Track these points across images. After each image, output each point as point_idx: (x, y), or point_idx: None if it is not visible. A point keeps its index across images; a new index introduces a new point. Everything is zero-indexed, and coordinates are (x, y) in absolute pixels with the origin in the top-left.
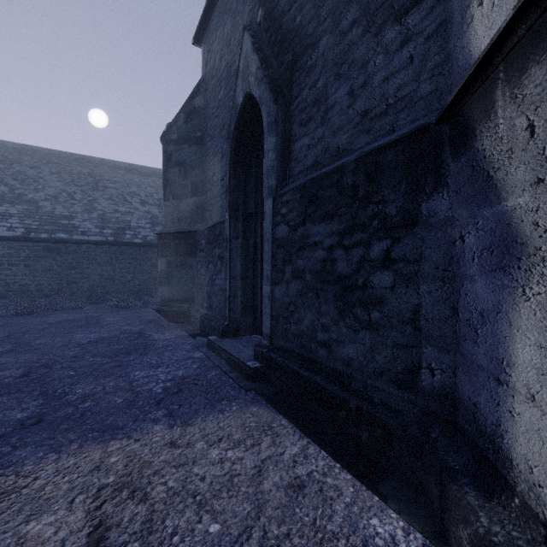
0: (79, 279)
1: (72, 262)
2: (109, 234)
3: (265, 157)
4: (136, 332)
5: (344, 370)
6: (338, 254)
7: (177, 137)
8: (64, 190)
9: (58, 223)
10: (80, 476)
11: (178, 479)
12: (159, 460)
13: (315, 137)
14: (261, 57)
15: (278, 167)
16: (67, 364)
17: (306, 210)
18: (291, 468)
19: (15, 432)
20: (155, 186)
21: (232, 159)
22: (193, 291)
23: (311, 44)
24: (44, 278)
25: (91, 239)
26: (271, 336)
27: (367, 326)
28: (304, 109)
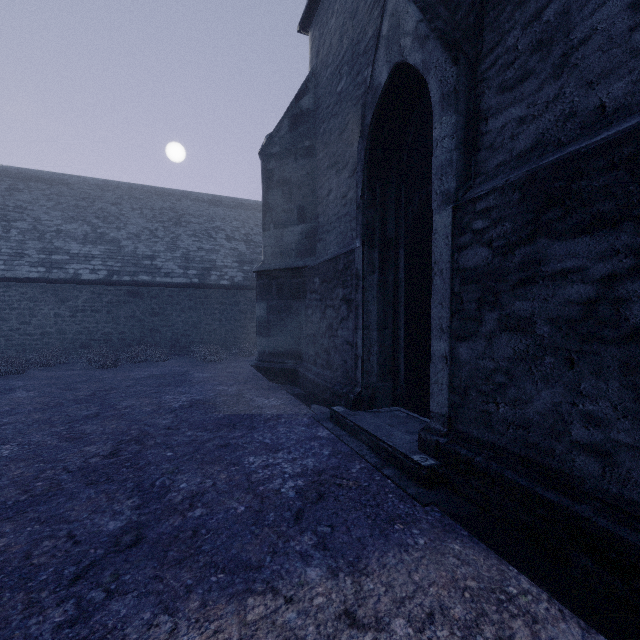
0: (163, 326)
1: (155, 308)
2: (194, 275)
3: (436, 148)
4: (233, 395)
5: None
6: (636, 289)
7: (279, 149)
8: (146, 227)
9: (140, 264)
10: None
11: None
12: None
13: (539, 101)
14: (423, 6)
15: (458, 160)
16: (162, 439)
17: (537, 218)
18: None
19: (108, 558)
20: (242, 219)
21: (365, 164)
22: (300, 344)
23: None
24: (126, 325)
25: (175, 282)
26: (450, 418)
27: None
28: (511, 63)
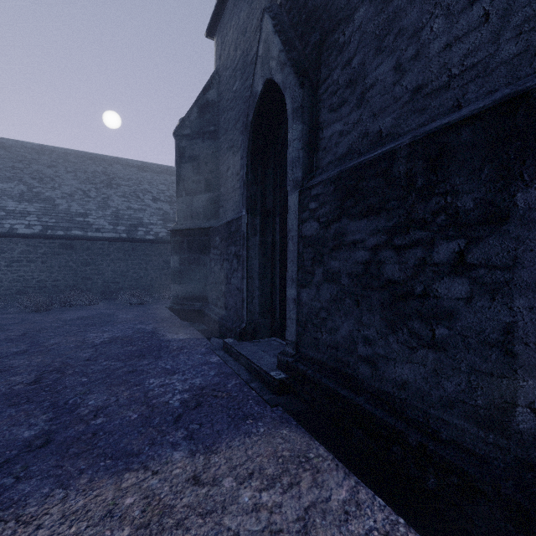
0: (94, 275)
1: (86, 259)
2: (122, 231)
3: (289, 147)
4: (149, 332)
5: (396, 393)
6: (387, 255)
7: (190, 131)
8: (79, 188)
9: (73, 220)
10: (90, 525)
11: (206, 535)
12: (181, 503)
13: (350, 122)
14: (284, 39)
15: (304, 157)
16: (80, 368)
17: (342, 204)
18: (343, 523)
19: (20, 456)
20: (167, 183)
21: (249, 151)
22: (206, 289)
23: (344, 18)
24: (60, 274)
25: (105, 236)
26: (297, 344)
27: (429, 343)
28: (335, 92)
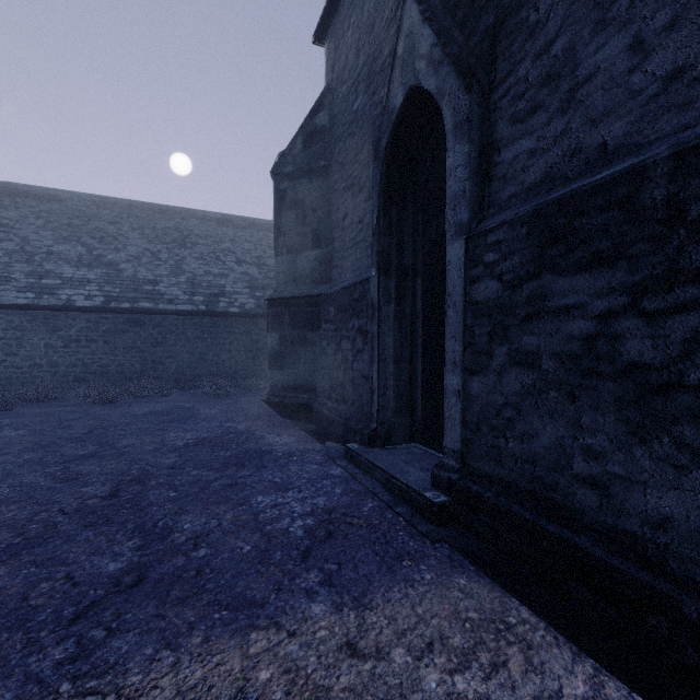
0: (166, 358)
1: (157, 338)
2: (200, 302)
3: (449, 178)
4: (243, 432)
5: (648, 535)
6: (629, 326)
7: (293, 169)
8: (147, 248)
9: (141, 289)
10: None
11: None
12: (339, 685)
13: (548, 135)
14: (438, 29)
15: (471, 190)
16: (165, 479)
17: (542, 254)
18: None
19: (109, 598)
20: (253, 241)
21: (381, 189)
22: (315, 377)
23: None
24: (125, 357)
25: (180, 309)
26: (462, 453)
27: None
28: (522, 95)
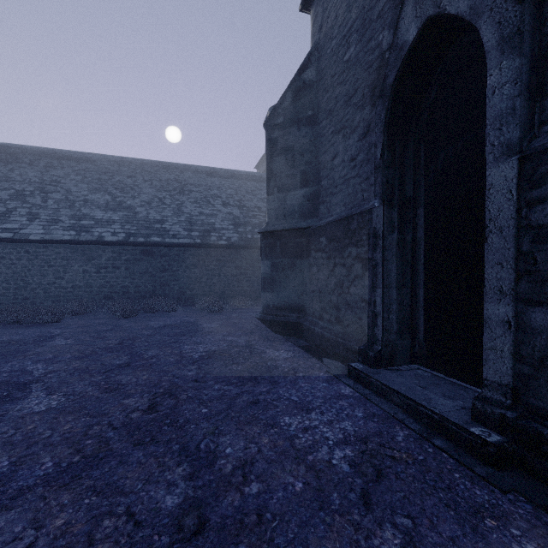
0: (171, 281)
1: (164, 265)
2: (196, 236)
3: (492, 97)
4: (245, 346)
5: None
6: None
7: (283, 120)
8: (156, 196)
9: (152, 227)
10: None
11: None
12: None
13: None
14: None
15: (522, 107)
16: (193, 393)
17: None
18: None
19: None
20: (235, 188)
21: (385, 125)
22: (303, 299)
23: None
24: (141, 280)
25: (181, 242)
26: (516, 389)
27: None
28: None
